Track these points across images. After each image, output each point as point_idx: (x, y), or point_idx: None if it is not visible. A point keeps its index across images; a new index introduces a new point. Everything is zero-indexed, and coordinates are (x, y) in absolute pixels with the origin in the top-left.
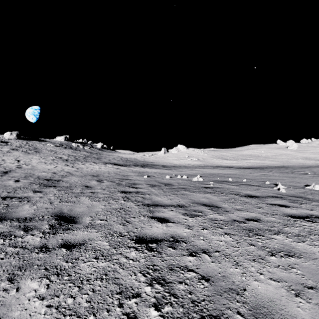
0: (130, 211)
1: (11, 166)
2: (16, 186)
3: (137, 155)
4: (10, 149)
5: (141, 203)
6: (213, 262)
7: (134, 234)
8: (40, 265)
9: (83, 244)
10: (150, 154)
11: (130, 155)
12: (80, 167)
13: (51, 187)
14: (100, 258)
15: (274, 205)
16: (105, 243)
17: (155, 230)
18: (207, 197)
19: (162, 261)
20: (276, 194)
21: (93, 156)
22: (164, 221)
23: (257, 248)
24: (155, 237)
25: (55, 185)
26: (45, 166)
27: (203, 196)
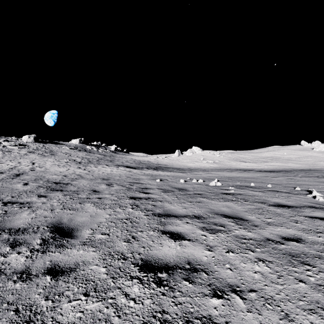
0: (138, 222)
1: (25, 168)
2: (23, 189)
3: (151, 157)
4: (27, 152)
5: (152, 212)
6: (249, 311)
7: (139, 255)
8: (11, 303)
9: (74, 270)
10: (163, 156)
11: (143, 158)
12: (92, 170)
13: (57, 191)
14: (91, 295)
15: (315, 218)
16: (101, 270)
17: (166, 250)
18: (228, 205)
19: (174, 305)
20: (312, 203)
21: (107, 159)
22: (177, 237)
23: (310, 287)
24: (166, 261)
25: (62, 189)
26: (58, 168)
27: (223, 205)
